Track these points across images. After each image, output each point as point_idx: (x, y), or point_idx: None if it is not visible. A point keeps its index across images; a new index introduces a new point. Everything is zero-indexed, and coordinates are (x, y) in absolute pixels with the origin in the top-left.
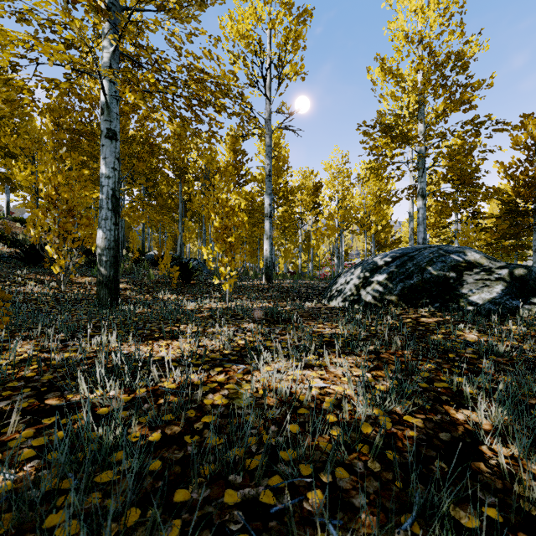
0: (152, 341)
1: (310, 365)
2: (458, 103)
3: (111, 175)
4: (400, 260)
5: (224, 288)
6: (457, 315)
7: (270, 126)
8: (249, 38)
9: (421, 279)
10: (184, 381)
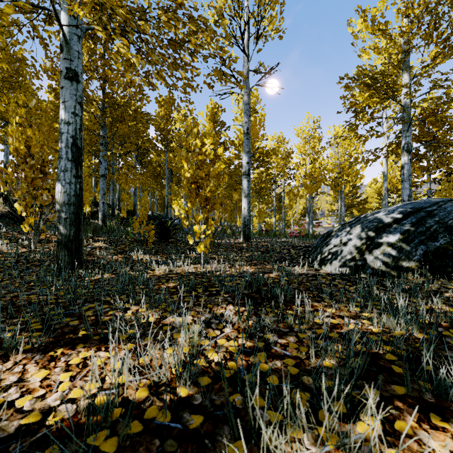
0: (63, 349)
1: None
2: None
3: (71, 121)
4: (416, 217)
5: (198, 249)
6: None
7: (248, 83)
8: None
9: (450, 240)
10: None
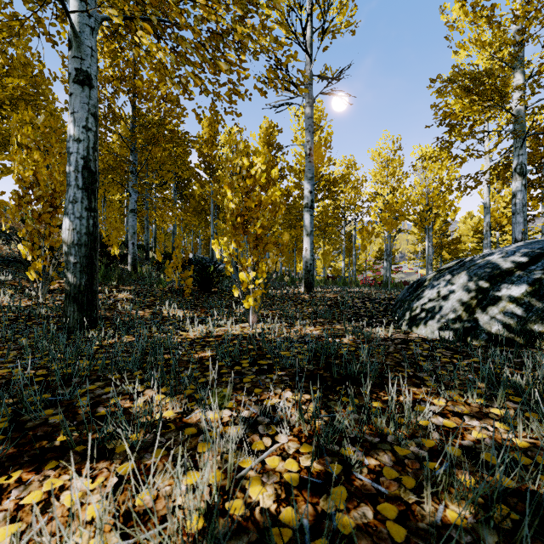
0: (22, 471)
1: None
2: None
3: (82, 137)
4: None
5: (245, 304)
6: None
7: (310, 92)
8: None
9: None
10: None
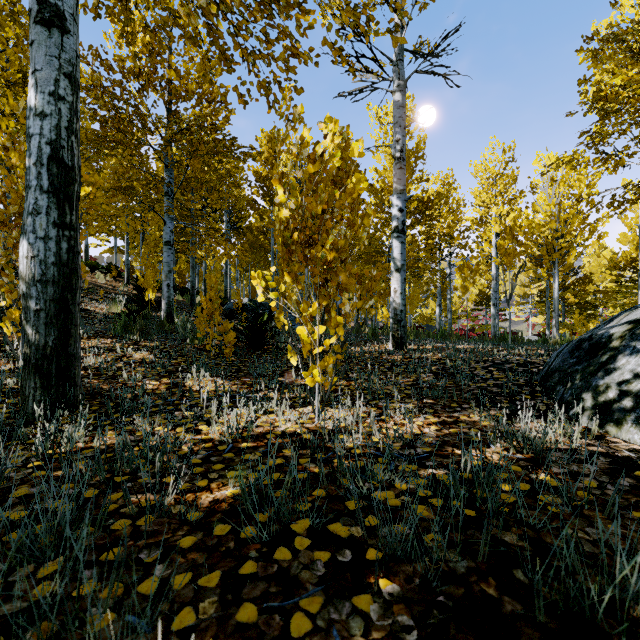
0: None
1: None
2: None
3: (49, 110)
4: None
5: (307, 379)
6: None
7: (401, 70)
8: None
9: None
10: None
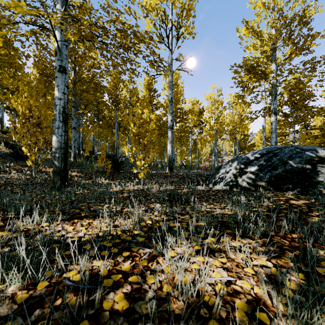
0: (77, 220)
1: (210, 250)
2: (301, 48)
3: (62, 97)
4: (267, 156)
5: (139, 176)
6: (321, 198)
7: (171, 68)
8: (157, 10)
9: (284, 170)
10: (90, 270)
